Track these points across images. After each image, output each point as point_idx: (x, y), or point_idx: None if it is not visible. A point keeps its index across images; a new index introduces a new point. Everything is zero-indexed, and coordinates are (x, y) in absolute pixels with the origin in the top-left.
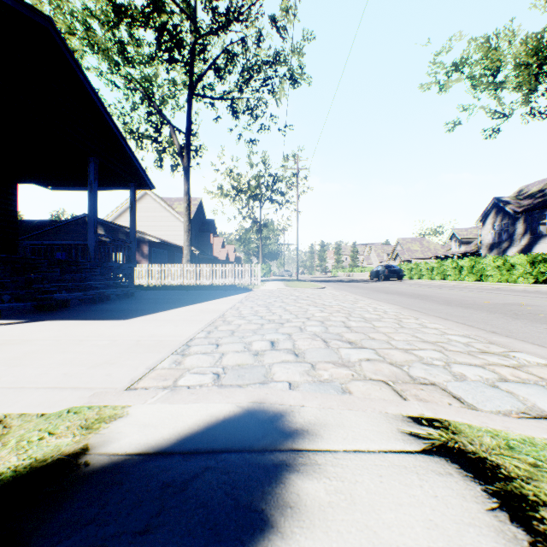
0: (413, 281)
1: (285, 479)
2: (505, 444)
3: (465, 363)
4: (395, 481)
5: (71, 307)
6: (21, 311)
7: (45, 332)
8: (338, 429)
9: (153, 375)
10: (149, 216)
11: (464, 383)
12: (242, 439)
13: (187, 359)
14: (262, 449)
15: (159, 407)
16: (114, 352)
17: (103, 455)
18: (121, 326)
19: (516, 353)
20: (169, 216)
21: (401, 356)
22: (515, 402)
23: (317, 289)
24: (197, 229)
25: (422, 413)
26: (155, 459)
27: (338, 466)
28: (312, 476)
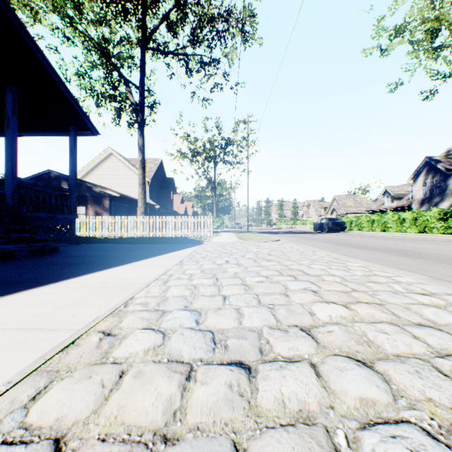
0: (357, 233)
1: None
2: None
3: None
4: None
5: None
6: None
7: None
8: None
9: None
10: (114, 174)
11: None
12: None
13: None
14: None
15: None
16: None
17: None
18: None
19: None
20: (132, 174)
21: None
22: None
23: (272, 241)
24: (158, 186)
25: None
26: None
27: None
28: None
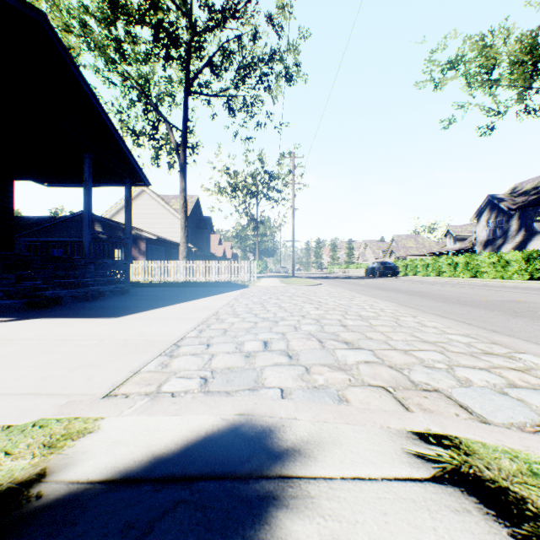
0: (408, 278)
1: (271, 519)
2: (527, 468)
3: (469, 366)
4: (403, 521)
5: (63, 304)
6: (12, 308)
7: (32, 331)
8: (334, 449)
9: (136, 379)
10: (147, 213)
11: (470, 389)
12: (224, 462)
13: (175, 361)
14: (246, 475)
15: (135, 419)
16: (100, 353)
17: (61, 483)
18: (111, 324)
19: (521, 354)
20: (166, 213)
21: (400, 358)
22: (529, 413)
23: (313, 285)
24: (194, 226)
25: (429, 428)
26: (120, 489)
27: (335, 499)
28: (303, 514)
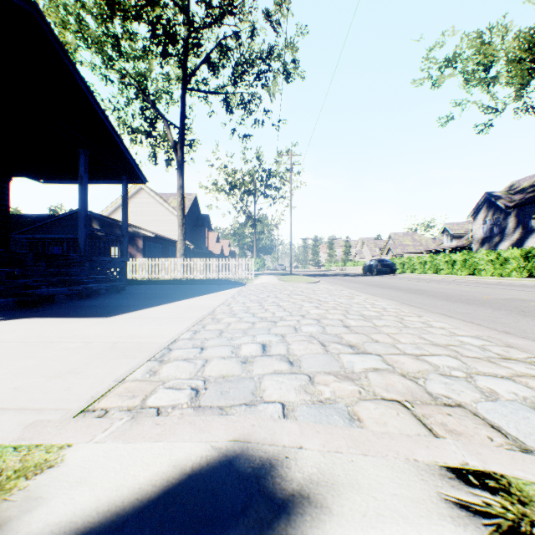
0: (406, 275)
1: None
2: None
3: (489, 374)
4: None
5: (56, 302)
6: (2, 307)
7: (16, 332)
8: (352, 494)
9: (120, 390)
10: (145, 211)
11: (498, 404)
12: (212, 516)
13: (165, 367)
14: None
15: (108, 448)
16: (84, 358)
17: None
18: (102, 324)
19: None
20: (164, 211)
21: (412, 365)
22: None
23: (311, 283)
24: (192, 224)
25: (465, 461)
26: None
27: None
28: None
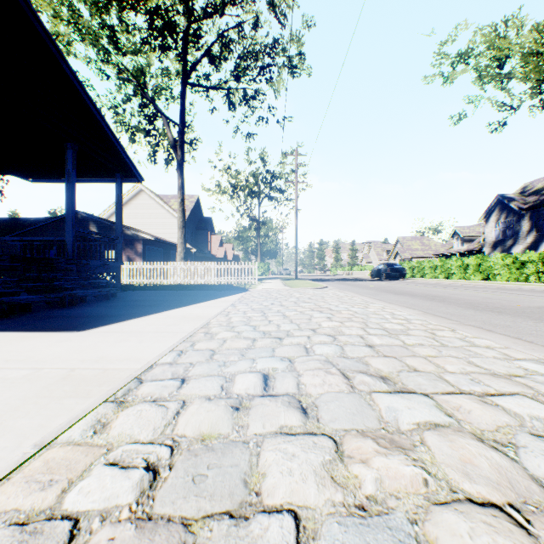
0: (416, 280)
1: None
2: None
3: None
4: None
5: (32, 311)
6: None
7: None
8: None
9: (34, 467)
10: (145, 213)
11: None
12: None
13: (122, 416)
14: None
15: None
16: (17, 396)
17: None
18: (69, 341)
19: None
20: (165, 213)
21: (483, 415)
22: None
23: (318, 289)
24: (194, 227)
25: None
26: None
27: None
28: None
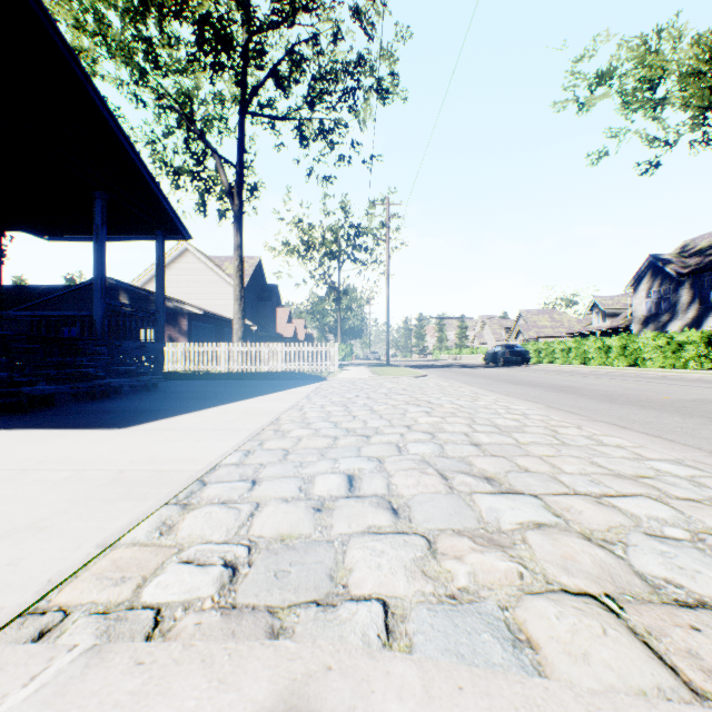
0: (543, 366)
1: None
2: None
3: None
4: None
5: (55, 405)
6: None
7: None
8: None
9: (102, 565)
10: (191, 280)
11: None
12: None
13: (188, 518)
14: None
15: None
16: (64, 499)
17: None
18: (110, 440)
19: None
20: (217, 280)
21: (596, 515)
22: None
23: (416, 377)
24: (255, 297)
25: None
26: None
27: None
28: None
